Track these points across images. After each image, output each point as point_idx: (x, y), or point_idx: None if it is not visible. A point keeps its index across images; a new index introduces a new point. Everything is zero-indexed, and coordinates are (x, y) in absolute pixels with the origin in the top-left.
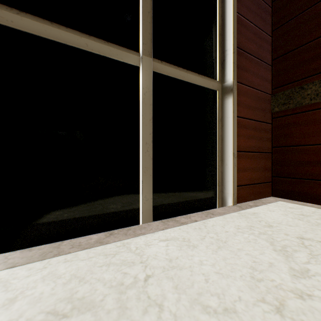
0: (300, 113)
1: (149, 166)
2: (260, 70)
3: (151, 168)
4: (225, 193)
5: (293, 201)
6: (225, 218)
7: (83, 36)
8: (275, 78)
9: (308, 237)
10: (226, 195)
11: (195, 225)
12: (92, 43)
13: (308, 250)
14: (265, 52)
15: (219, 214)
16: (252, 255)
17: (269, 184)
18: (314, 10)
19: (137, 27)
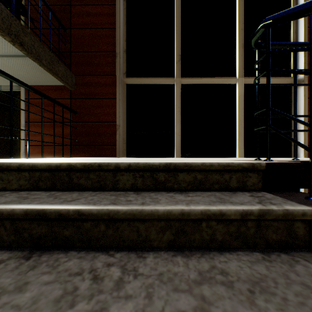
0: None
1: (242, 132)
2: None
3: (242, 133)
4: (298, 151)
5: None
6: None
7: (211, 79)
8: None
9: None
10: (299, 152)
11: None
12: (215, 80)
13: None
14: None
15: None
16: None
17: None
18: None
19: (235, 65)
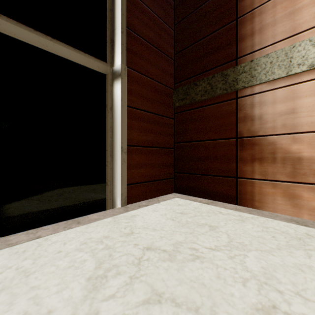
0: (194, 109)
1: None
2: (160, 62)
3: None
4: (115, 194)
5: (188, 196)
6: (88, 227)
7: None
8: (176, 73)
9: (157, 246)
10: (116, 196)
11: (23, 247)
12: None
13: (137, 268)
14: (166, 45)
15: (88, 222)
16: (39, 297)
17: (171, 180)
18: (204, 9)
19: None
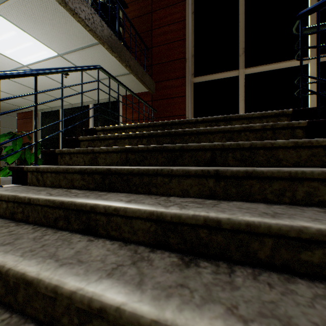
0: None
1: None
2: None
3: None
4: None
5: None
6: None
7: (277, 64)
8: None
9: None
10: None
11: None
12: (282, 65)
13: None
14: None
15: None
16: None
17: None
18: None
19: (306, 44)
